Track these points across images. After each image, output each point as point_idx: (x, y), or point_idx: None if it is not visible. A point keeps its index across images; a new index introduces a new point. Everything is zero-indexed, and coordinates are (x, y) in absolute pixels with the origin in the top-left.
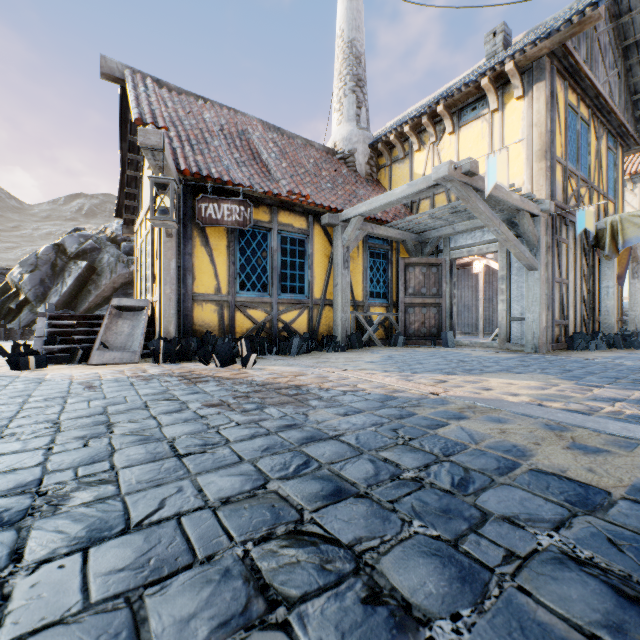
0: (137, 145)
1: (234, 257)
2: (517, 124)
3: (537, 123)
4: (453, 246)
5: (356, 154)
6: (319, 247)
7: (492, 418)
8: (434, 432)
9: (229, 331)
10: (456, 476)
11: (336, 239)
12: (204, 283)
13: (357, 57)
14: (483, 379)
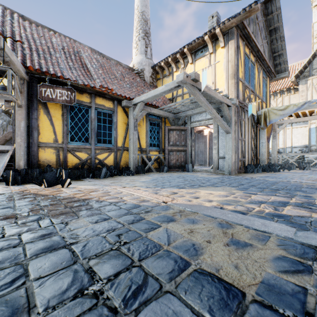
0: None
1: (66, 121)
2: (221, 60)
3: (230, 60)
4: (192, 121)
5: (145, 71)
6: (120, 118)
7: (190, 220)
8: (146, 235)
9: (63, 165)
10: (134, 285)
11: (130, 114)
12: (46, 136)
13: (145, 21)
14: (197, 191)
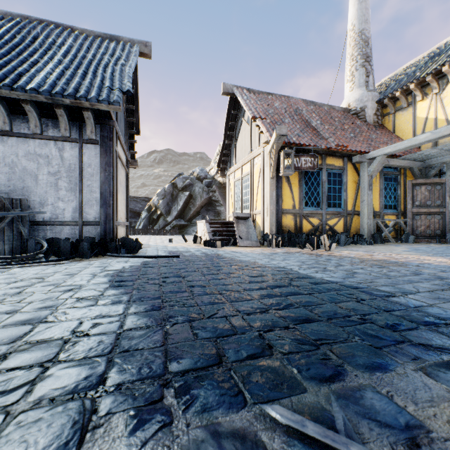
0: (233, 126)
1: (302, 187)
2: None
3: None
4: None
5: (366, 109)
6: (350, 177)
7: None
8: None
9: (299, 230)
10: None
11: (362, 171)
12: (287, 203)
13: (365, 41)
14: None
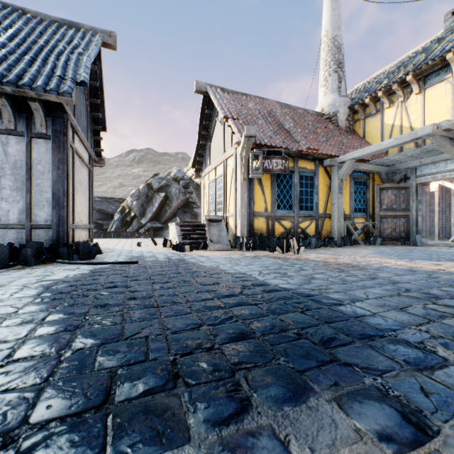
0: (207, 126)
1: (274, 190)
2: None
3: None
4: (419, 174)
5: (338, 114)
6: (322, 180)
7: None
8: None
9: (271, 233)
10: None
11: (333, 174)
12: (259, 206)
13: (338, 48)
14: None
